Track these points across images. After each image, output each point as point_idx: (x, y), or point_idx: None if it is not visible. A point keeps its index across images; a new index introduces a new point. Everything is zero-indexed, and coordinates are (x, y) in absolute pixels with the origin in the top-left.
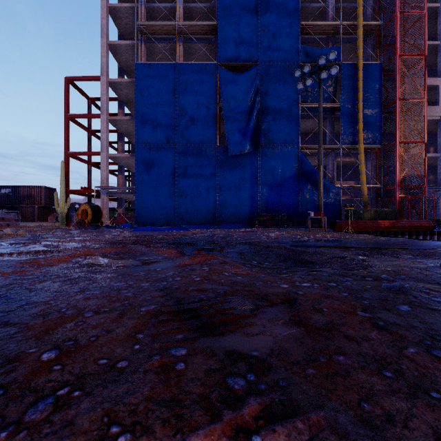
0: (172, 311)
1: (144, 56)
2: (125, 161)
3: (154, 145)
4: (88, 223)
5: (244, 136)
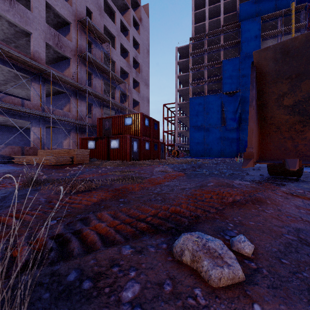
0: (222, 161)
1: (191, 92)
2: (183, 132)
3: (196, 127)
4: (176, 156)
5: (234, 121)
